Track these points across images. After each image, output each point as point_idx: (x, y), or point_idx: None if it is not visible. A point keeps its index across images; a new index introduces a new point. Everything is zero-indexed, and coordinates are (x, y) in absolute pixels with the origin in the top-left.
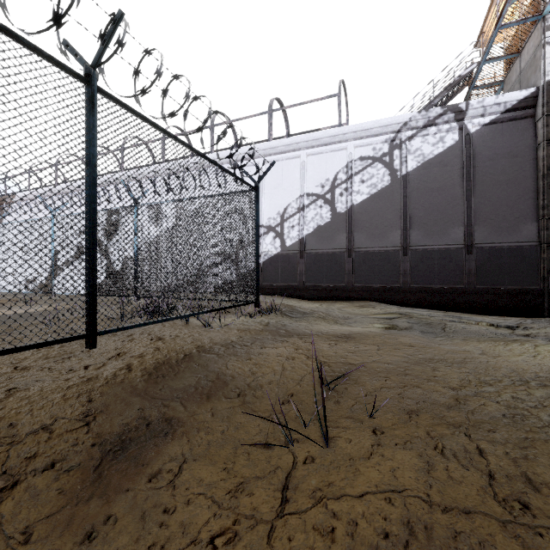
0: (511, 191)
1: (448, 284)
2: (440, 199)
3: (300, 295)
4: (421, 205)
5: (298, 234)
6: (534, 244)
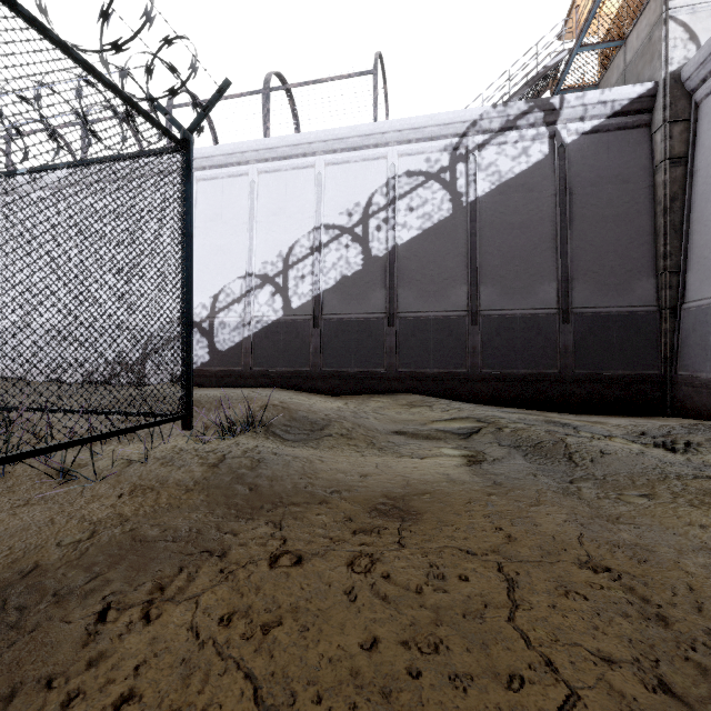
0: (621, 231)
1: (535, 367)
2: (523, 241)
3: (314, 386)
4: (497, 249)
5: (311, 288)
6: (651, 309)
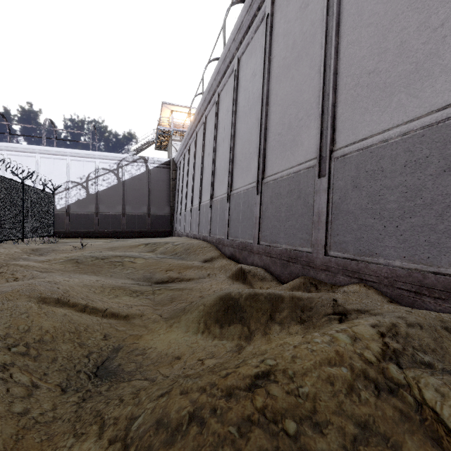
0: (163, 194)
1: (141, 229)
2: (138, 194)
3: (67, 236)
4: (131, 195)
5: (65, 202)
6: (169, 214)
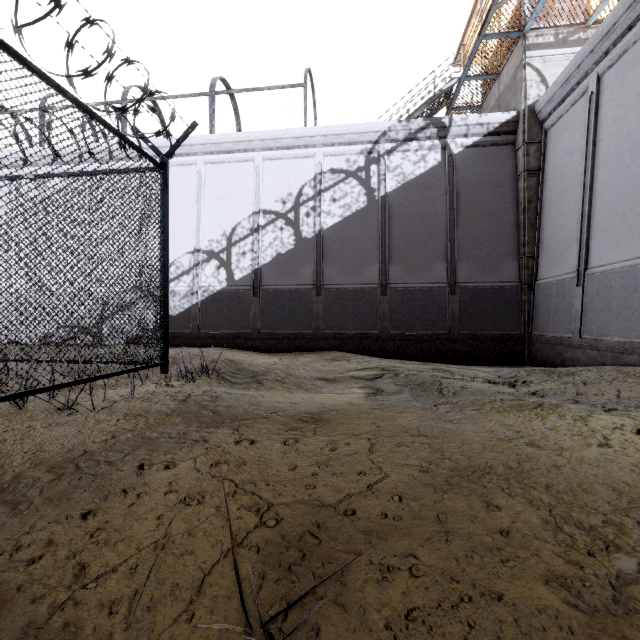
0: (494, 224)
1: (431, 329)
2: (422, 229)
3: (253, 346)
4: (402, 235)
5: (251, 263)
6: (515, 284)
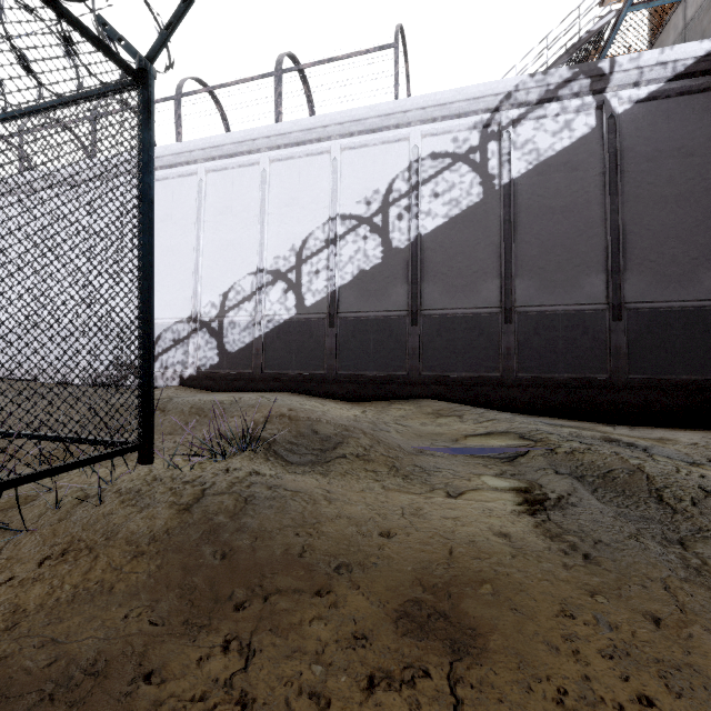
0: (684, 213)
1: (581, 371)
2: (566, 227)
3: (329, 391)
4: (535, 237)
5: (326, 284)
6: None
